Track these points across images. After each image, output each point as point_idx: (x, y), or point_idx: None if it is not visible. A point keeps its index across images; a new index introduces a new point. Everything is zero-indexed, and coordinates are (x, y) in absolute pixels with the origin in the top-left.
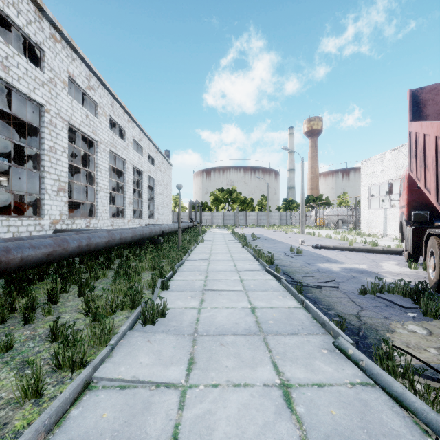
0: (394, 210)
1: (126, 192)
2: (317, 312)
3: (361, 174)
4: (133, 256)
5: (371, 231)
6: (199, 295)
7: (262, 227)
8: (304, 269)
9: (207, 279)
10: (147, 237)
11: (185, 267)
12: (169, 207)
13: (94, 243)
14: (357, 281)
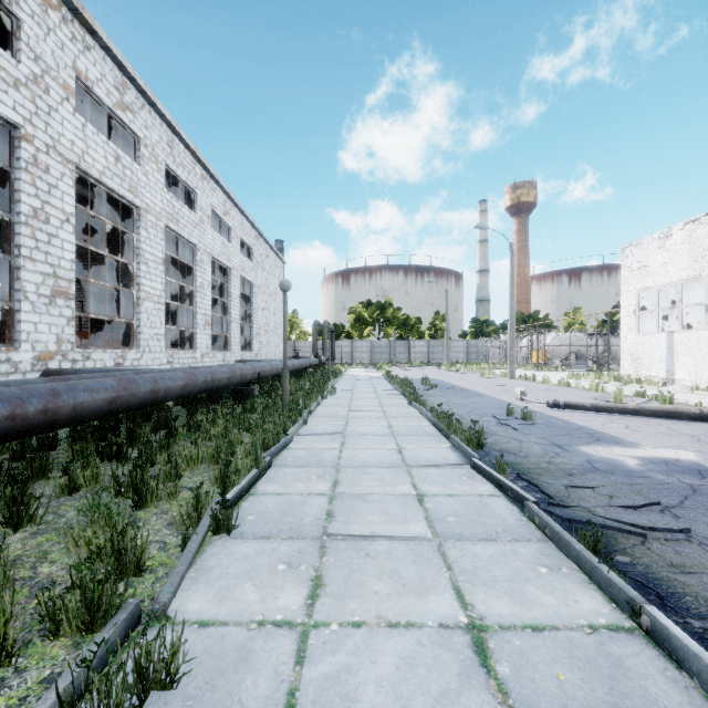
0: (690, 334)
1: (198, 304)
2: None
3: (621, 271)
4: (182, 427)
5: (641, 373)
6: (309, 556)
7: (436, 366)
8: (556, 461)
9: (337, 494)
10: (223, 386)
11: (292, 455)
12: (279, 331)
13: (69, 405)
14: None
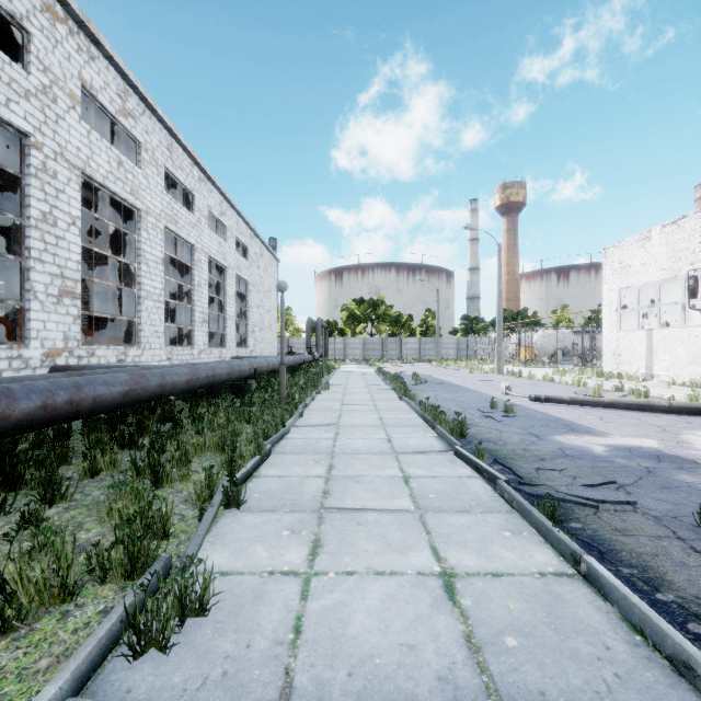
0: (668, 331)
1: (195, 302)
2: (647, 613)
3: (604, 271)
4: (187, 418)
5: (622, 369)
6: (309, 524)
7: (427, 363)
8: (531, 448)
9: (332, 476)
10: (223, 381)
11: (290, 444)
12: (273, 328)
13: (91, 397)
14: (665, 483)
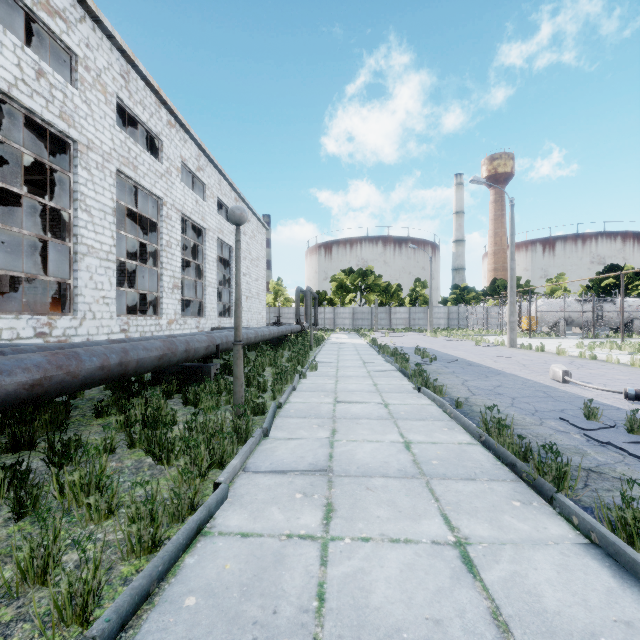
0: None
1: (163, 265)
2: None
3: None
4: (3, 471)
5: None
6: None
7: (419, 333)
8: None
9: None
10: (151, 368)
11: (202, 574)
12: (262, 298)
13: None
14: None
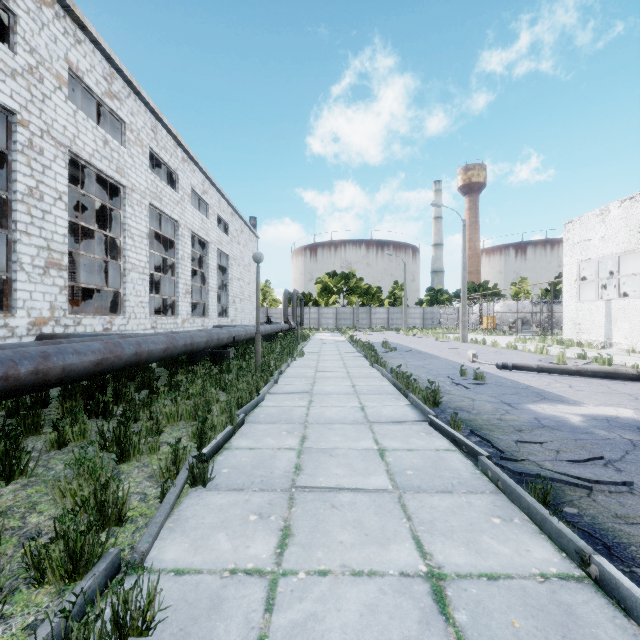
0: (627, 301)
1: (179, 275)
2: None
3: (564, 245)
4: (164, 386)
5: (582, 337)
6: (279, 507)
7: (395, 331)
8: (506, 418)
9: (305, 448)
10: (202, 349)
11: (263, 412)
12: (253, 299)
13: (59, 367)
14: None
